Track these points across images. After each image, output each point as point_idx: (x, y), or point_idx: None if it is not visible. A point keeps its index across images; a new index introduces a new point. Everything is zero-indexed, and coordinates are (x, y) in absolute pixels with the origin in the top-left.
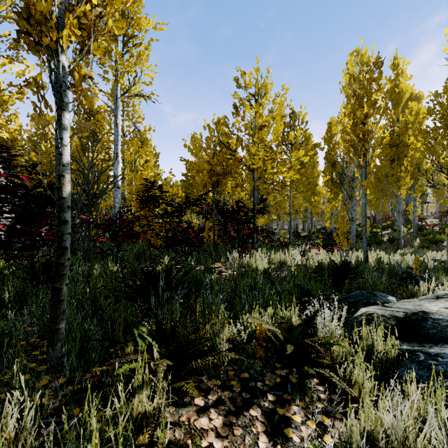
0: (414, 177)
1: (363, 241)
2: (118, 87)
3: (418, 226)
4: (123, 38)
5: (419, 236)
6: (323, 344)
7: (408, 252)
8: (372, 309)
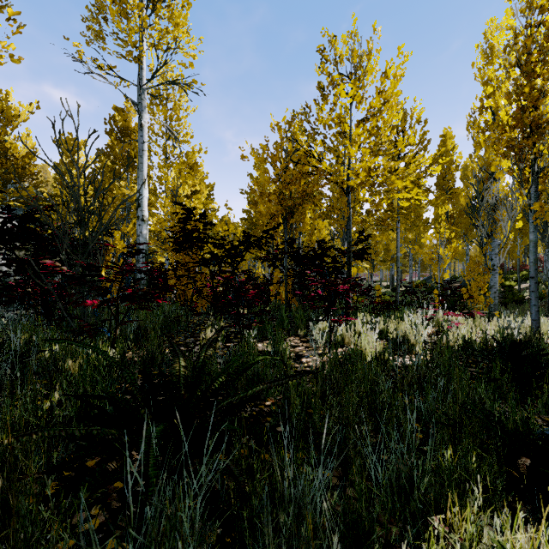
0: None
1: (532, 303)
2: (144, 70)
3: None
4: None
5: None
6: None
7: None
8: None
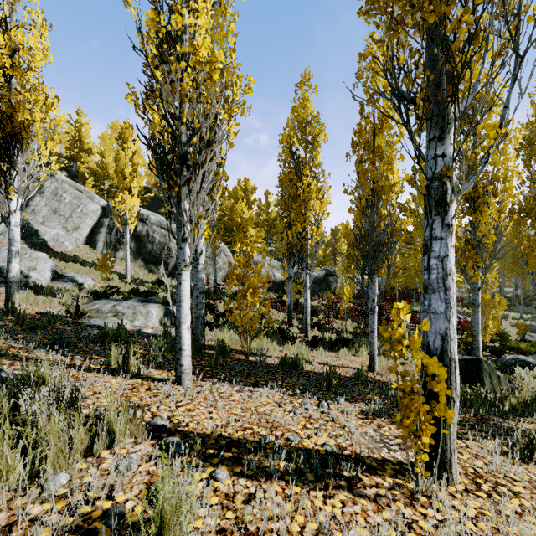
0: None
1: None
2: None
3: None
4: None
5: None
6: None
7: None
8: None
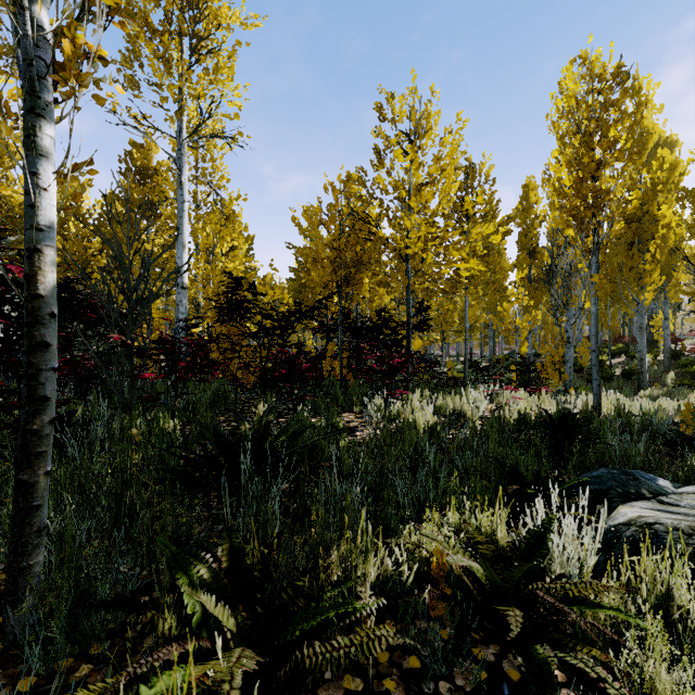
0: (665, 272)
1: (593, 378)
2: (184, 122)
3: (671, 351)
4: (190, 39)
5: (674, 368)
6: (575, 600)
7: (657, 394)
8: (642, 509)
